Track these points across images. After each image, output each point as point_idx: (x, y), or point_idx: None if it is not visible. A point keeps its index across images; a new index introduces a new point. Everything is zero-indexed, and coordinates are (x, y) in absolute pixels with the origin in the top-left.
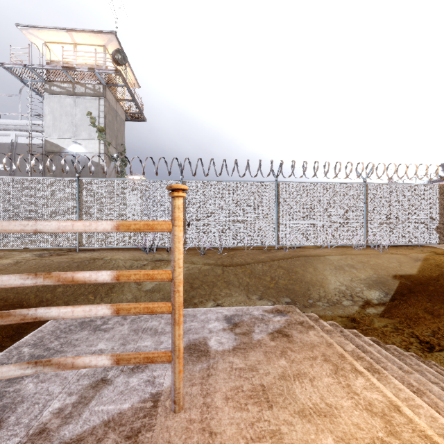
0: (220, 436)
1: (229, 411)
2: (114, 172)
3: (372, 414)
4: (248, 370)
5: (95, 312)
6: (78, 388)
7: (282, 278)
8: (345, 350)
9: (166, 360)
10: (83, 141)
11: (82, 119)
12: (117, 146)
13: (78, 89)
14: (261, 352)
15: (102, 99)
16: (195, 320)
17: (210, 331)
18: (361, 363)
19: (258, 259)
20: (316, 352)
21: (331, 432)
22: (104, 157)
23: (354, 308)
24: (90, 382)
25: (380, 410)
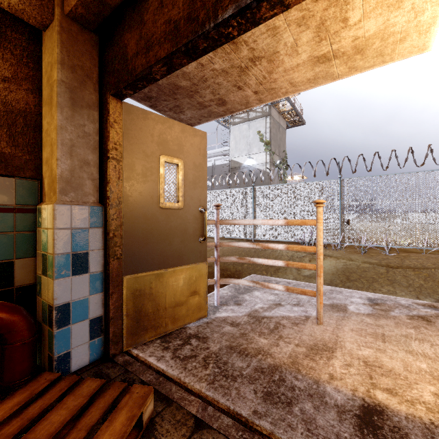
0: (342, 338)
1: (352, 334)
2: (277, 176)
3: None
4: (375, 325)
5: (277, 263)
6: (267, 303)
7: None
8: None
9: (312, 295)
10: (254, 156)
11: (254, 138)
12: (279, 154)
13: (251, 115)
14: (392, 321)
15: (268, 117)
16: (340, 294)
17: (351, 302)
18: None
19: None
20: None
21: (428, 364)
22: (269, 165)
23: None
24: (273, 303)
25: None
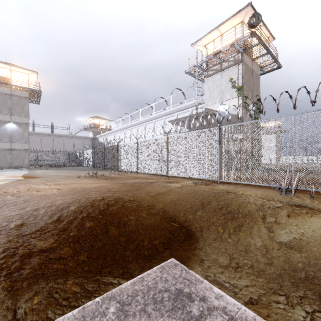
0: None
1: None
2: (250, 120)
3: None
4: None
5: None
6: None
7: None
8: None
9: None
10: (227, 102)
11: (226, 86)
12: (253, 98)
13: (223, 66)
14: None
15: (240, 64)
16: None
17: None
18: None
19: None
20: None
21: None
22: (241, 109)
23: None
24: None
25: None
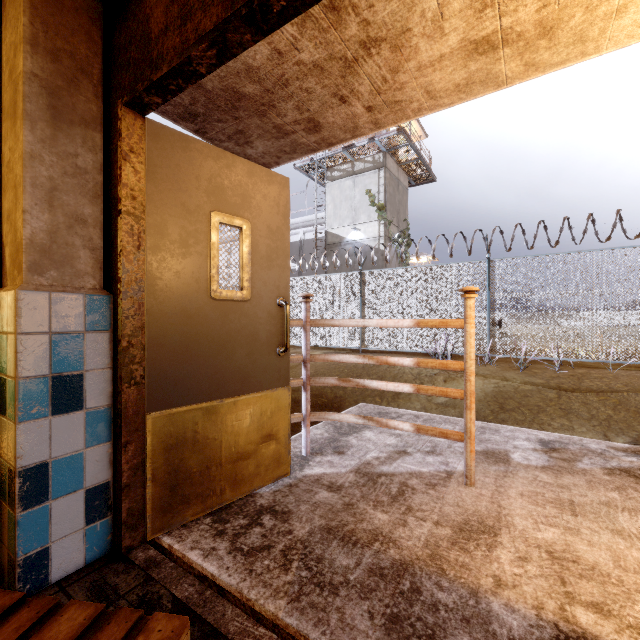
0: (508, 510)
1: (523, 502)
2: (396, 257)
3: None
4: (556, 486)
5: (401, 388)
6: (386, 451)
7: None
8: None
9: (458, 438)
10: (362, 226)
11: (361, 200)
12: (399, 224)
13: (357, 167)
14: (582, 479)
15: (382, 170)
16: (497, 434)
17: (515, 447)
18: None
19: (639, 387)
20: None
21: None
22: (384, 240)
23: None
24: (394, 450)
25: None
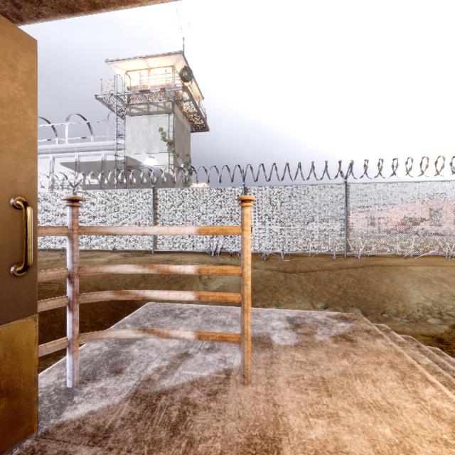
0: (282, 408)
1: (291, 392)
2: (181, 181)
3: (439, 419)
4: (309, 364)
5: (183, 296)
6: (168, 357)
7: (351, 288)
8: (419, 363)
9: (236, 340)
10: (156, 155)
11: (155, 135)
12: (184, 157)
13: (152, 109)
14: (322, 351)
15: (171, 115)
16: (259, 318)
17: (273, 329)
18: (436, 378)
19: (324, 267)
20: (381, 359)
21: (389, 425)
22: (173, 168)
23: (442, 327)
24: (177, 354)
25: (449, 418)
